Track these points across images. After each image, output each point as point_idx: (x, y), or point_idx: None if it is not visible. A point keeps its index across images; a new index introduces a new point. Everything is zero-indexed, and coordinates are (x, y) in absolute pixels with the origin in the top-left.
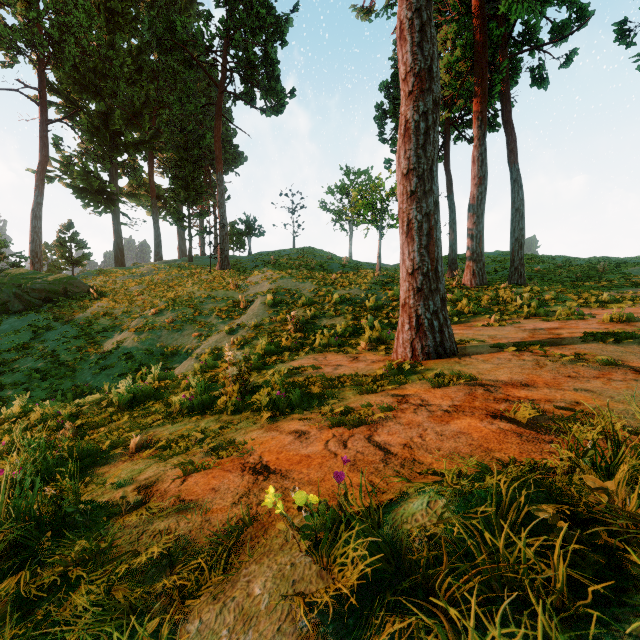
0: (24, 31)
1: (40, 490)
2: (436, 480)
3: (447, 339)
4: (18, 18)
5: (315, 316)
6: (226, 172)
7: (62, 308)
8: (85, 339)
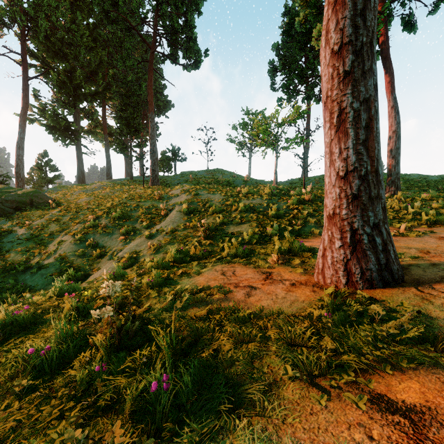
0: (10, 11)
1: None
2: None
3: (393, 260)
4: None
5: (223, 223)
6: (158, 115)
7: (26, 215)
8: (34, 241)
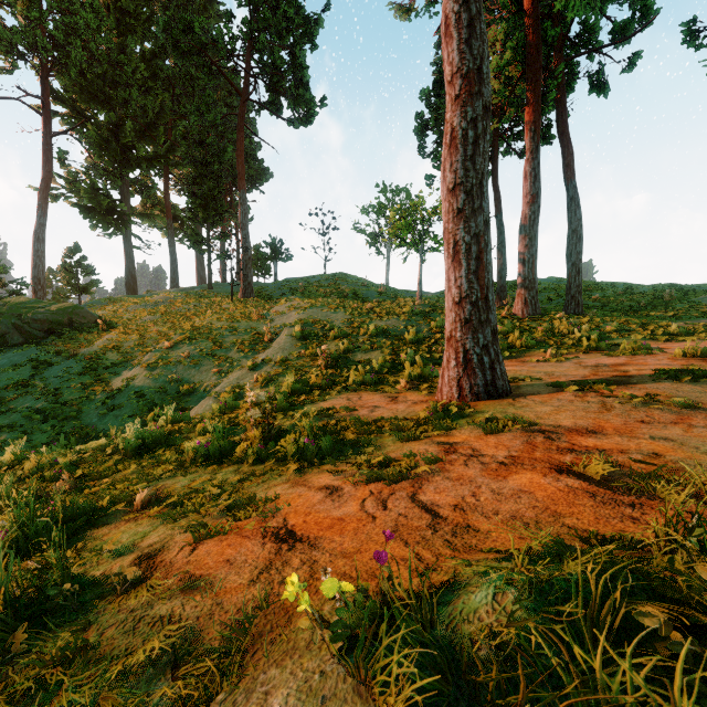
0: (25, 33)
1: (26, 557)
2: (498, 556)
3: (499, 377)
4: (18, 18)
5: (348, 350)
6: (250, 190)
7: (67, 341)
8: (91, 375)
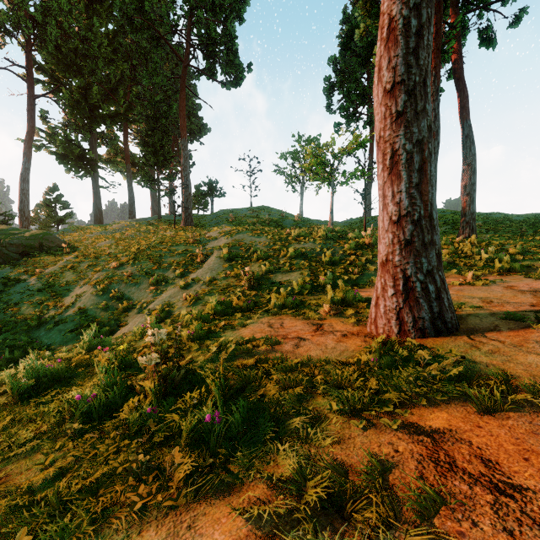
0: (12, 16)
1: None
2: None
3: (447, 309)
4: (4, 2)
5: (270, 271)
6: (192, 141)
7: (35, 261)
8: (48, 292)
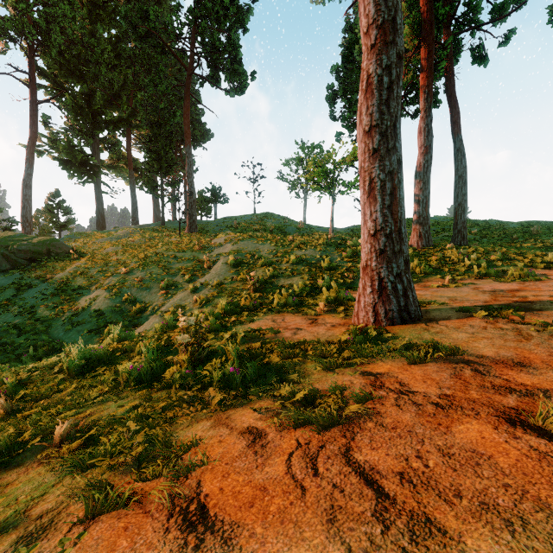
0: (15, 21)
1: None
2: None
3: (411, 303)
4: (9, 9)
5: (273, 276)
6: (195, 147)
7: (44, 267)
8: (61, 296)
